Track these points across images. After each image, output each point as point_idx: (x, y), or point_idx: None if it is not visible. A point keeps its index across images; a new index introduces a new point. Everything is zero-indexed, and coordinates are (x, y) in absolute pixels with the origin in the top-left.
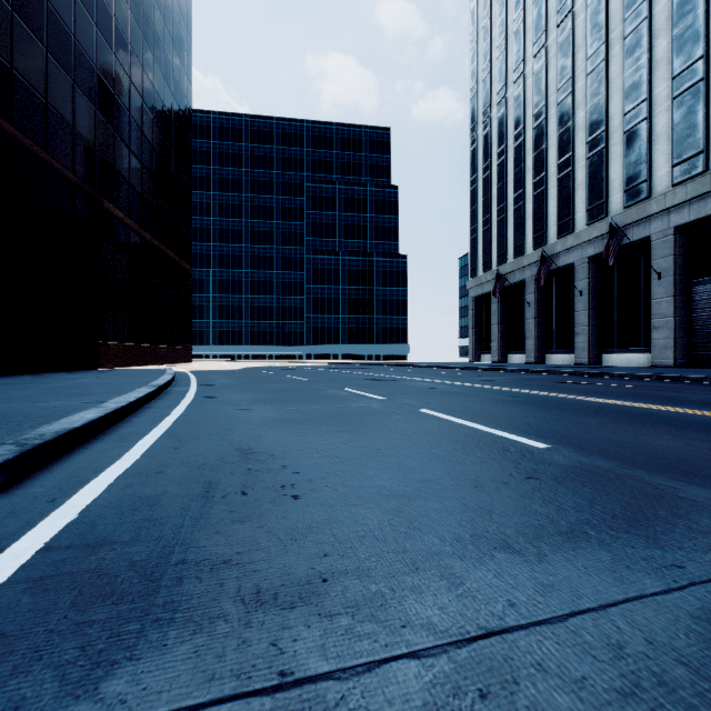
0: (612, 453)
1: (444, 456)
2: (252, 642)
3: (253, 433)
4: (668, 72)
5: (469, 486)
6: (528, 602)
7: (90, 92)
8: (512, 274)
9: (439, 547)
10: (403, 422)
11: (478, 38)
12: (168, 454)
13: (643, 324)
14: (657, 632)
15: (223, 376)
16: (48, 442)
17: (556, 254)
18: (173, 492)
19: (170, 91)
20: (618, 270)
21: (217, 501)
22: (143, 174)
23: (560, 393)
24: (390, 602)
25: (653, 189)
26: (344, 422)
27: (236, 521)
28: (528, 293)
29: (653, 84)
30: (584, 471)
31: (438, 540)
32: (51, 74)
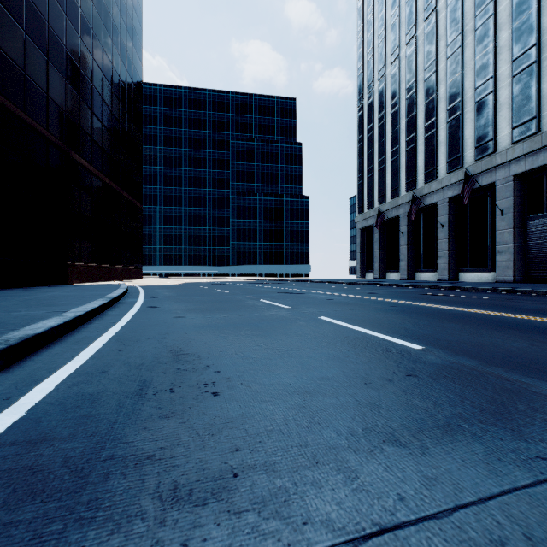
0: (474, 353)
1: (339, 356)
2: (165, 543)
3: (185, 337)
4: (509, 56)
5: (360, 383)
6: (415, 496)
7: (61, 67)
8: (390, 211)
9: (336, 440)
10: (306, 327)
11: (363, 29)
12: (112, 356)
13: (490, 250)
14: (533, 527)
15: (166, 289)
16: (11, 347)
17: (423, 196)
18: (112, 390)
19: (125, 67)
20: (471, 208)
21: (148, 398)
22: (103, 132)
23: (428, 303)
24: (293, 497)
25: (498, 146)
26: (259, 328)
27: (162, 417)
28: (402, 226)
29: (498, 66)
30: (453, 369)
31: (335, 434)
32: (29, 52)
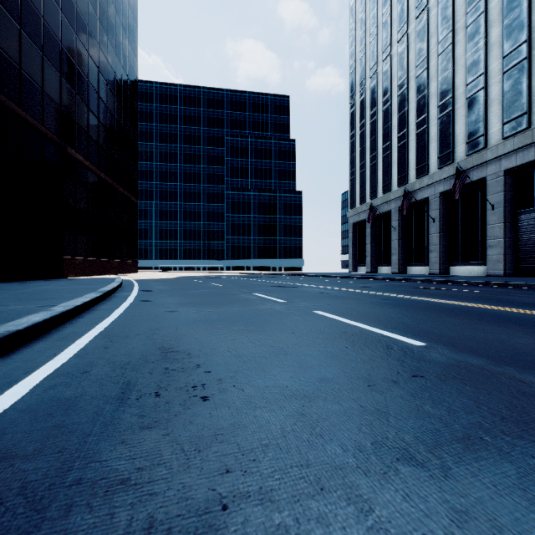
0: (480, 351)
1: (338, 354)
2: None
3: (176, 333)
4: (500, 53)
5: (363, 385)
6: None
7: (56, 62)
8: (382, 206)
9: (342, 458)
10: (301, 322)
11: (356, 27)
12: (97, 354)
13: (481, 244)
14: None
15: (160, 283)
16: None
17: (414, 191)
18: (92, 394)
19: (120, 64)
20: (461, 203)
21: (130, 404)
22: (99, 127)
23: (423, 297)
24: None
25: (489, 141)
26: (253, 322)
27: (143, 427)
28: (393, 220)
29: (489, 62)
30: (462, 369)
31: (340, 449)
32: (24, 47)
